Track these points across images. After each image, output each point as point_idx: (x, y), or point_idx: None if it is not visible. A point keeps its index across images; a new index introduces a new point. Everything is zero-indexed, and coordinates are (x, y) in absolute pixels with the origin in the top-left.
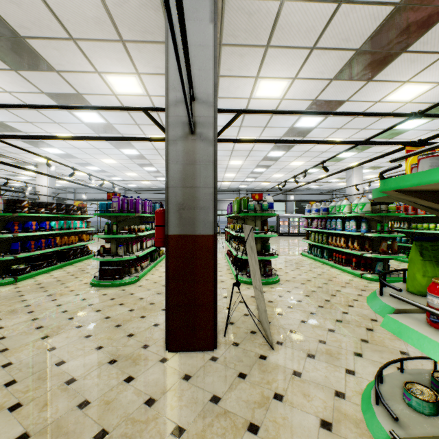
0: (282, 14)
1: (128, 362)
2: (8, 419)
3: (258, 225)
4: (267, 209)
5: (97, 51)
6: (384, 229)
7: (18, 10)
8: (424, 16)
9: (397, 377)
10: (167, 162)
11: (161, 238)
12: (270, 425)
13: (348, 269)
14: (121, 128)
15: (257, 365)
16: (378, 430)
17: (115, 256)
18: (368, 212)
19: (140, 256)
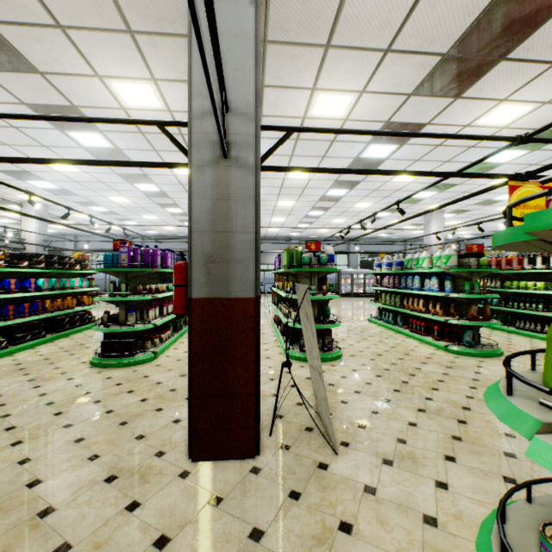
0: (347, 0)
1: (134, 479)
2: None
3: (315, 283)
4: (326, 263)
5: (96, 45)
6: (474, 288)
7: None
8: (532, 11)
9: (524, 511)
10: (190, 196)
11: (182, 302)
12: None
13: (428, 340)
14: (134, 155)
15: (315, 478)
16: None
17: (124, 326)
18: (454, 267)
19: (159, 325)
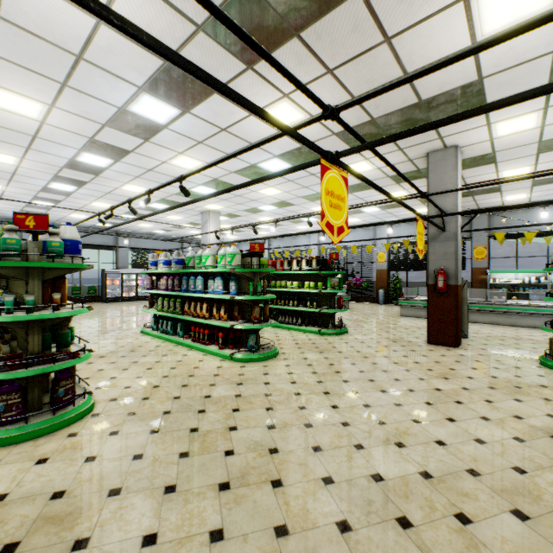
0: None
1: None
2: None
3: (37, 290)
4: (61, 253)
5: None
6: (257, 289)
7: None
8: None
9: None
10: None
11: None
12: None
13: (213, 350)
14: None
15: None
16: None
17: None
18: (239, 266)
19: None
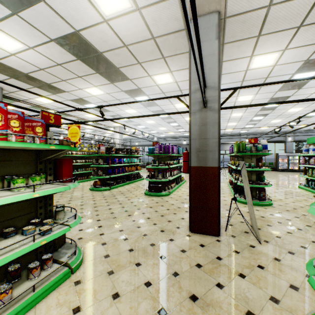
0: (269, 14)
1: (170, 233)
2: (124, 242)
3: (254, 161)
4: (261, 150)
5: (150, 65)
6: None
7: (118, 57)
8: None
9: None
10: (190, 125)
11: (186, 168)
12: (253, 277)
13: None
14: (159, 102)
15: (247, 249)
16: (311, 270)
17: (157, 179)
18: None
19: (169, 180)
